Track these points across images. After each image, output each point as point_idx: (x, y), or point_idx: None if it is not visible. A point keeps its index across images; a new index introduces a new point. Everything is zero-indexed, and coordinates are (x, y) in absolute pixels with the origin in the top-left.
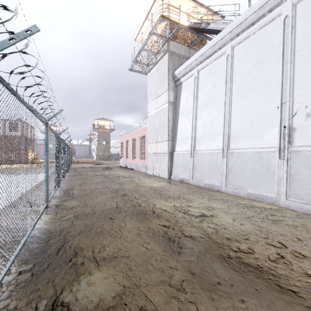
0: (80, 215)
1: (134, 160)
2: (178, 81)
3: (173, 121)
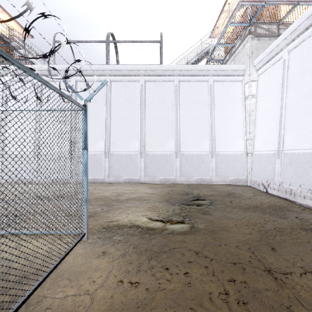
0: None
1: None
2: None
3: None
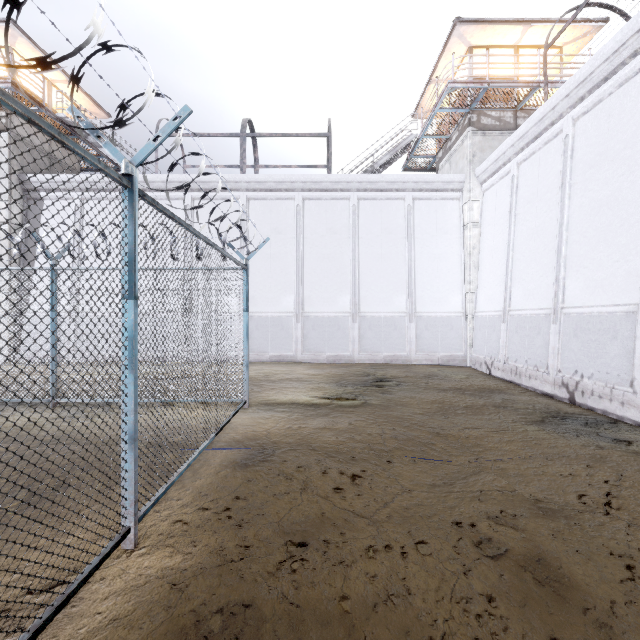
0: None
1: None
2: (33, 192)
3: (22, 258)
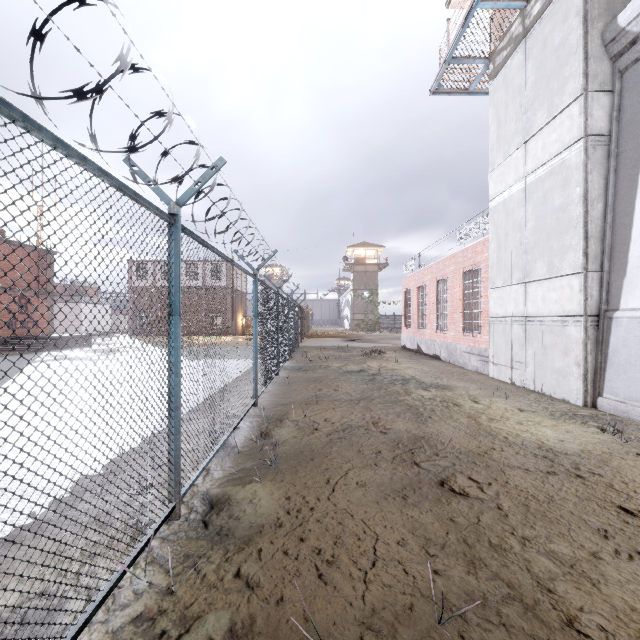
0: None
1: (441, 333)
2: (630, 48)
3: (607, 200)
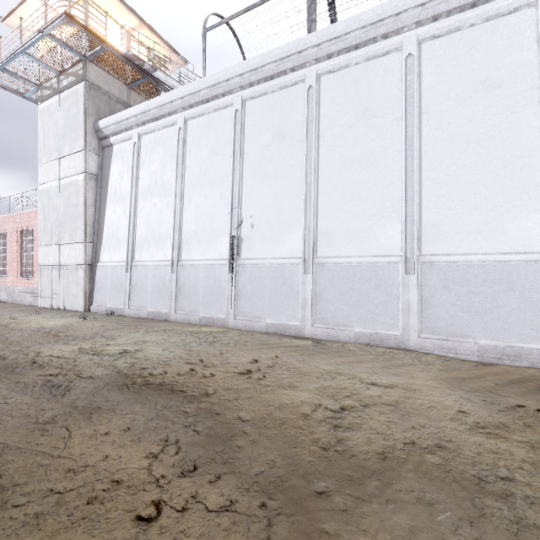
0: None
1: (1, 279)
2: (105, 139)
3: (96, 208)
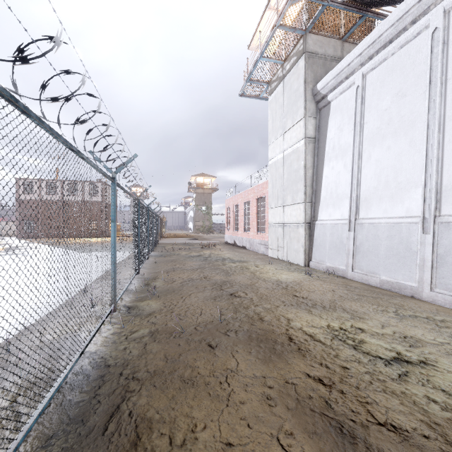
0: (160, 332)
1: (247, 233)
2: (322, 100)
3: (314, 169)
